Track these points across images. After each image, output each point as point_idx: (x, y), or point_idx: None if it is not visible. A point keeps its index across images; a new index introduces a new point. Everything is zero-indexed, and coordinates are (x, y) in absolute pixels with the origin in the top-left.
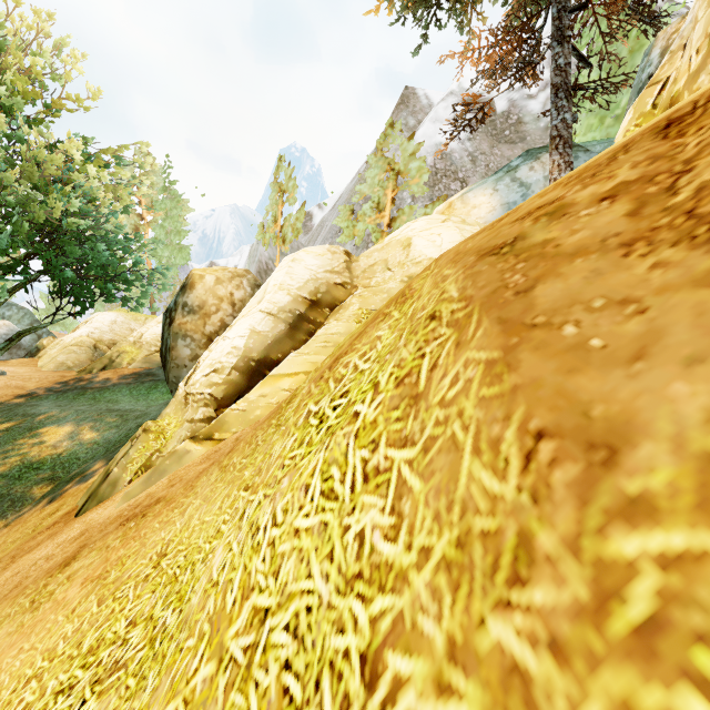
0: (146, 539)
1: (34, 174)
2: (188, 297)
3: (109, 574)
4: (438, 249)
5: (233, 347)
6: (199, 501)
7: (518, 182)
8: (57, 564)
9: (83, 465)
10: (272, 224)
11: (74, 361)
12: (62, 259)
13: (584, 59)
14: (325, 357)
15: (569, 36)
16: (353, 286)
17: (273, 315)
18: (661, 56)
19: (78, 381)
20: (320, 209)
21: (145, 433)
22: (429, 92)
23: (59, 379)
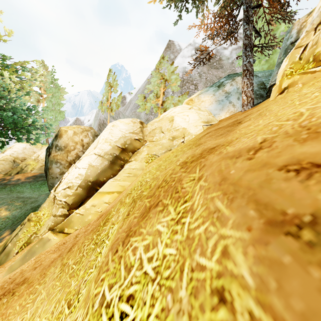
0: None
1: None
2: (58, 142)
3: None
4: (187, 123)
5: (79, 174)
6: (44, 294)
7: (225, 90)
8: None
9: None
10: (106, 102)
11: (2, 168)
12: None
13: (258, 32)
14: (128, 183)
15: (252, 20)
16: (144, 141)
17: (101, 156)
18: (297, 33)
19: (2, 180)
20: (129, 94)
21: (29, 221)
22: (180, 43)
23: None
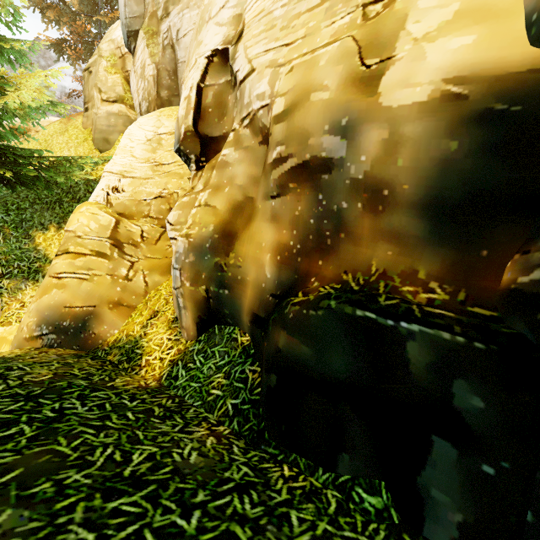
0: None
1: None
2: None
3: None
4: None
5: None
6: None
7: None
8: None
9: None
10: None
11: None
12: None
13: None
14: None
15: None
16: (30, 129)
17: None
18: None
19: None
20: None
21: None
22: None
23: None
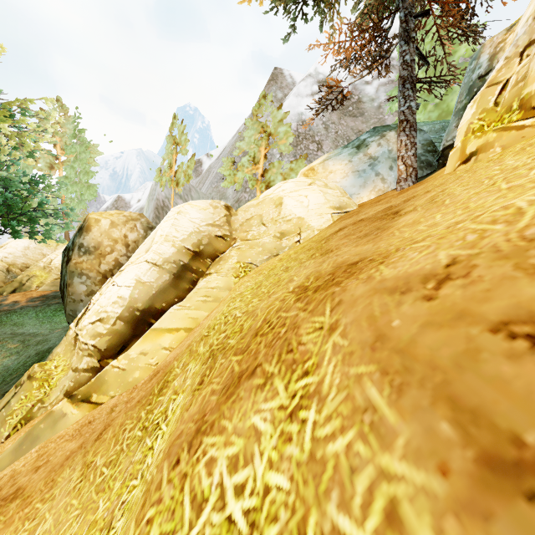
0: None
1: None
2: (84, 239)
3: None
4: (306, 209)
5: (119, 297)
6: (50, 522)
7: (368, 153)
8: None
9: None
10: (168, 170)
11: None
12: None
13: (424, 57)
14: (205, 313)
15: (414, 37)
16: (232, 239)
17: (158, 266)
18: (490, 60)
19: None
20: (208, 157)
21: (30, 380)
22: (293, 73)
23: None
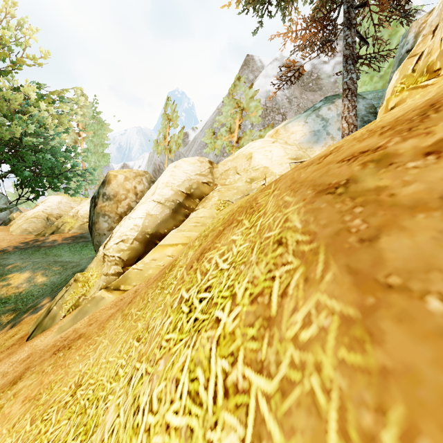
0: (69, 369)
1: (3, 107)
2: (106, 189)
3: (41, 396)
4: (270, 160)
5: (135, 225)
6: (106, 342)
7: (320, 117)
8: (8, 381)
9: (36, 300)
10: (162, 140)
11: (33, 228)
12: (23, 163)
13: (363, 39)
14: (196, 233)
15: (355, 23)
16: (214, 184)
17: (161, 203)
18: (415, 38)
19: (35, 241)
20: (193, 130)
21: (76, 282)
22: (262, 58)
23: (23, 240)
